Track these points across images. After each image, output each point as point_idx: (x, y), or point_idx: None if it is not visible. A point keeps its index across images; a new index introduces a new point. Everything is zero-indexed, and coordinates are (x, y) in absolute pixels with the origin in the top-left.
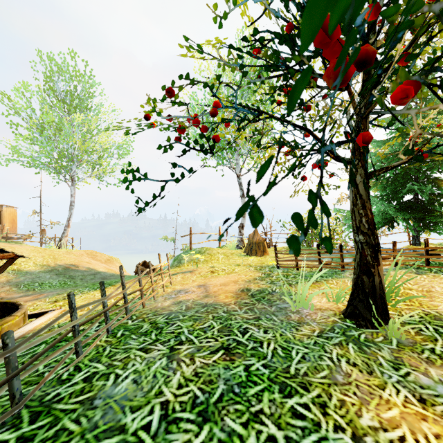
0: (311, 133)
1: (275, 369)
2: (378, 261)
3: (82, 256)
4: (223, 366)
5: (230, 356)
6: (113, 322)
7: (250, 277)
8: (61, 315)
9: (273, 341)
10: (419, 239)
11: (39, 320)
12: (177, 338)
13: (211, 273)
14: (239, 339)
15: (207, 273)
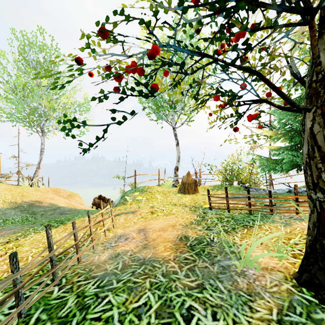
0: (262, 76)
1: None
2: None
3: (47, 193)
4: None
5: None
6: (30, 299)
7: (186, 221)
8: None
9: None
10: None
11: None
12: None
13: (151, 213)
14: None
15: (147, 213)
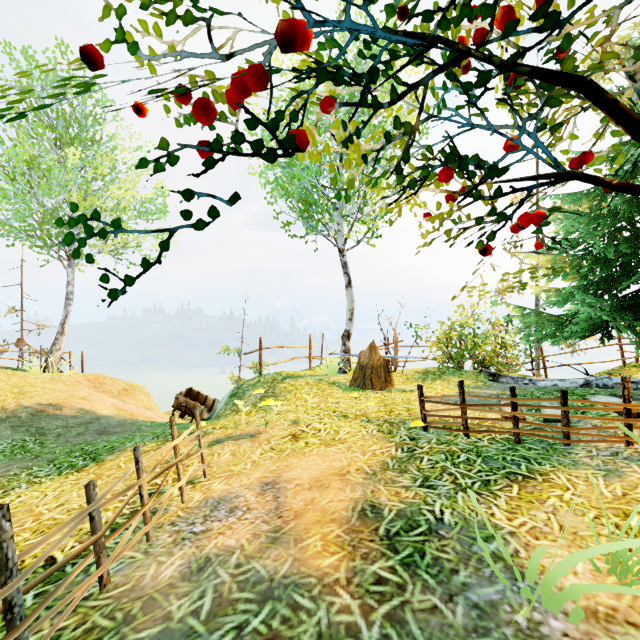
0: (600, 92)
1: None
2: None
3: (77, 385)
4: None
5: None
6: None
7: (373, 460)
8: None
9: None
10: None
11: None
12: None
13: (292, 439)
14: None
15: (284, 439)
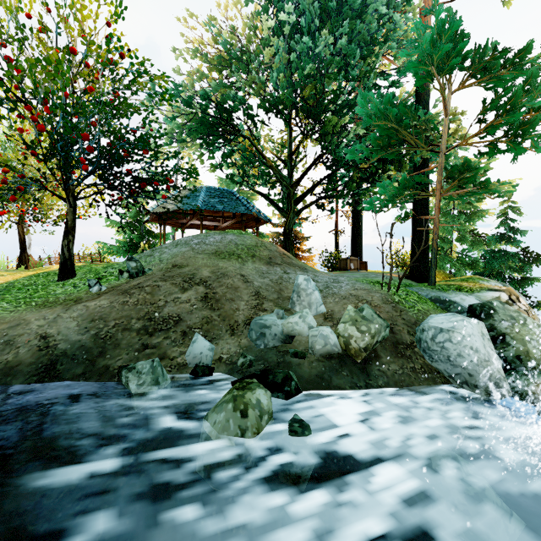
0: None
1: None
2: (25, 252)
3: None
4: None
5: None
6: None
7: None
8: None
9: None
10: None
11: None
12: None
13: None
14: None
15: None
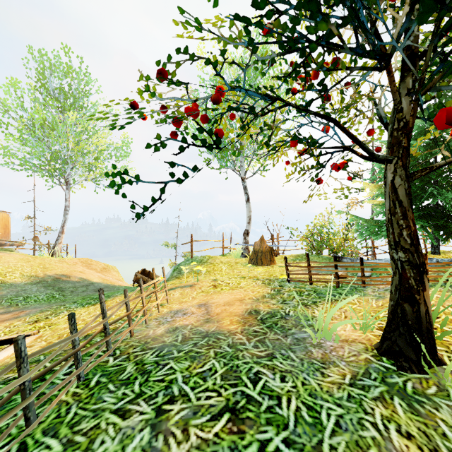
0: (338, 124)
1: (301, 448)
2: (423, 285)
3: (75, 265)
4: (229, 444)
5: (238, 424)
6: (88, 364)
7: (258, 294)
8: (2, 371)
9: (294, 395)
10: (438, 247)
11: (5, 351)
12: (168, 390)
13: (213, 287)
14: (250, 392)
15: (209, 287)
